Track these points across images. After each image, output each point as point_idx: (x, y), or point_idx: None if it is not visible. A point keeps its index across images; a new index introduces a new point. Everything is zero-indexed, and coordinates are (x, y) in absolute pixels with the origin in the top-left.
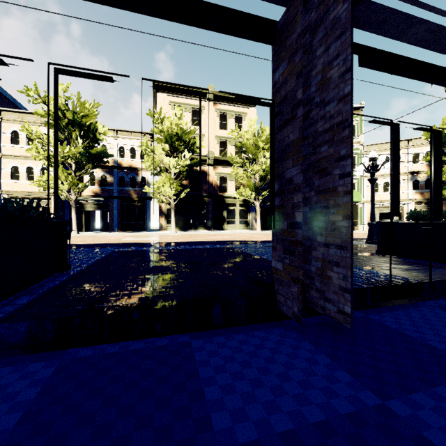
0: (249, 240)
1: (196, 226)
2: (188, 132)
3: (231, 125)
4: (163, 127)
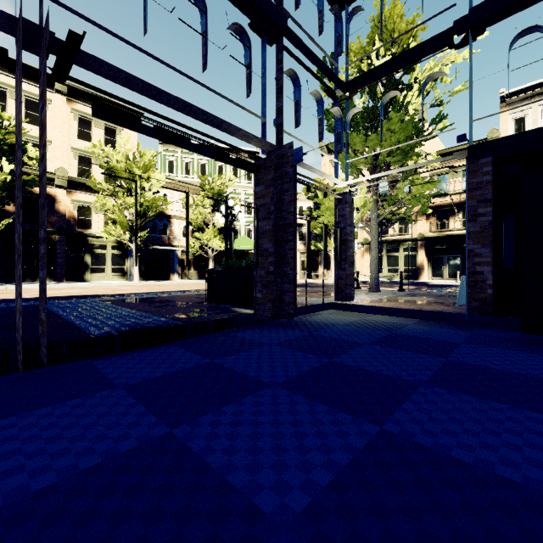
0: (100, 294)
1: (34, 277)
2: (10, 132)
3: (98, 136)
4: None
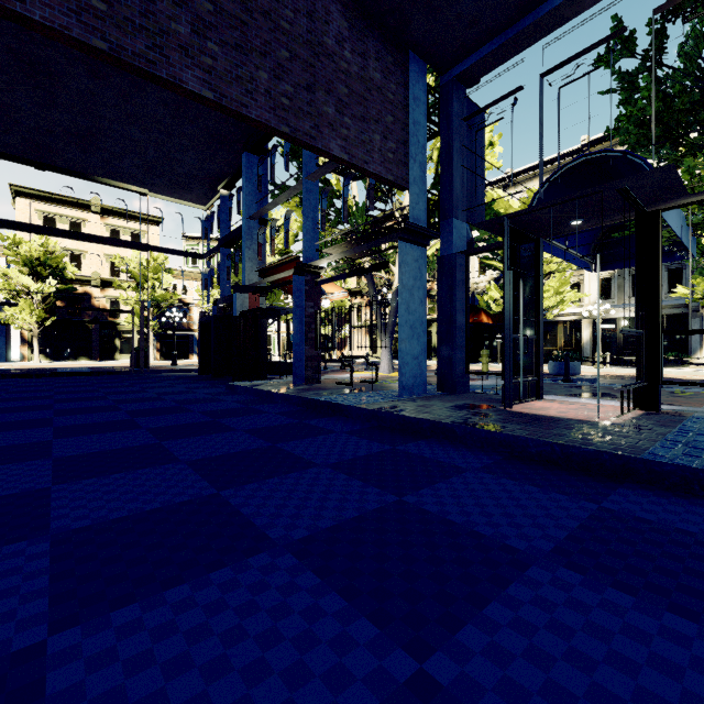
0: None
1: (76, 356)
2: (55, 257)
3: None
4: (20, 251)
